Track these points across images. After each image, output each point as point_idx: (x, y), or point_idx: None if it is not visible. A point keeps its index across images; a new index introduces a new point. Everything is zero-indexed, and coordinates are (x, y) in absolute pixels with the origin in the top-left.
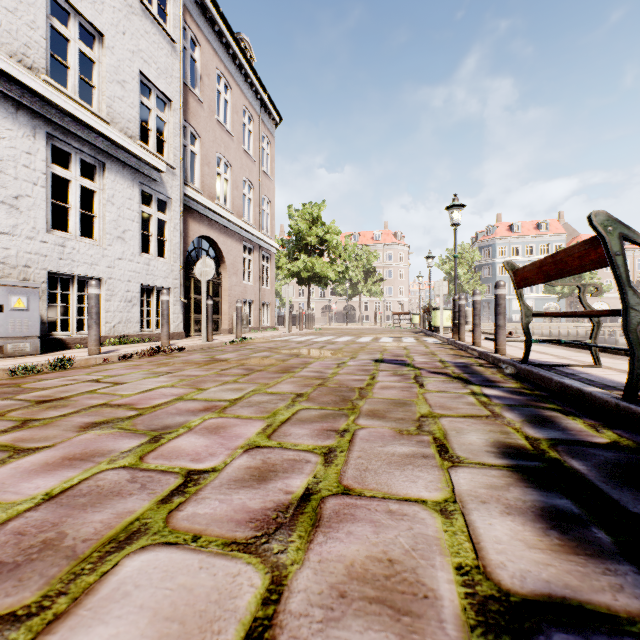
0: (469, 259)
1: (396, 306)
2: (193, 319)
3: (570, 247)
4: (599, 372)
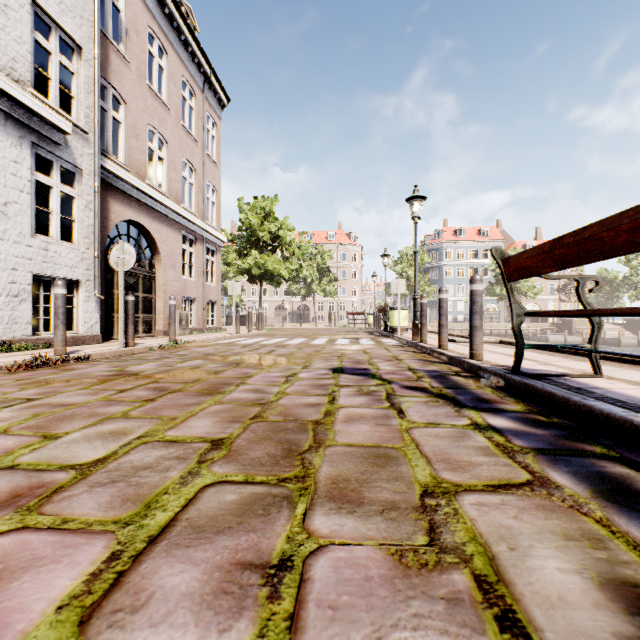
0: (419, 261)
1: (350, 306)
2: (117, 319)
3: (614, 216)
4: (609, 385)
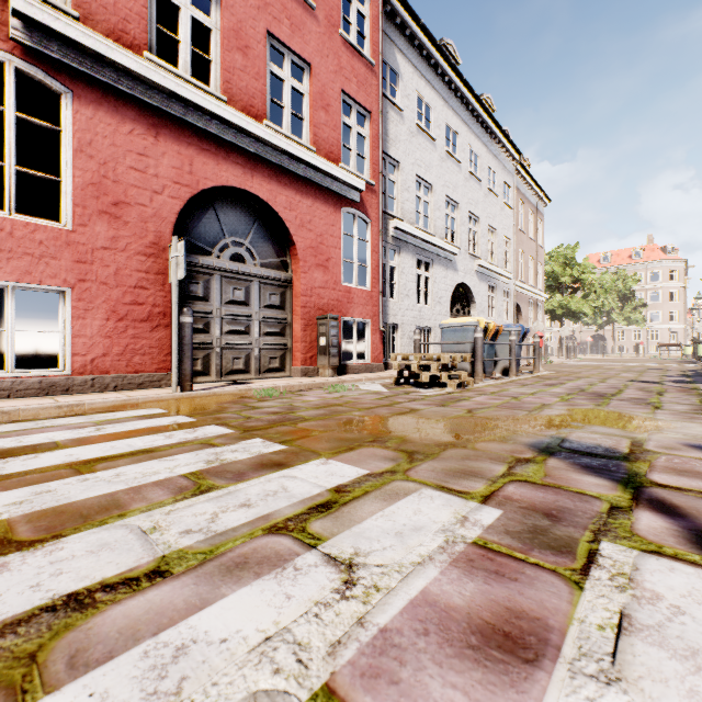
0: None
1: (665, 334)
2: None
3: None
4: None
